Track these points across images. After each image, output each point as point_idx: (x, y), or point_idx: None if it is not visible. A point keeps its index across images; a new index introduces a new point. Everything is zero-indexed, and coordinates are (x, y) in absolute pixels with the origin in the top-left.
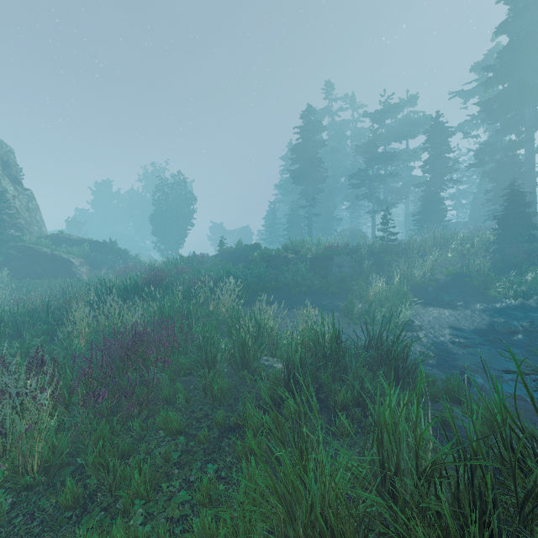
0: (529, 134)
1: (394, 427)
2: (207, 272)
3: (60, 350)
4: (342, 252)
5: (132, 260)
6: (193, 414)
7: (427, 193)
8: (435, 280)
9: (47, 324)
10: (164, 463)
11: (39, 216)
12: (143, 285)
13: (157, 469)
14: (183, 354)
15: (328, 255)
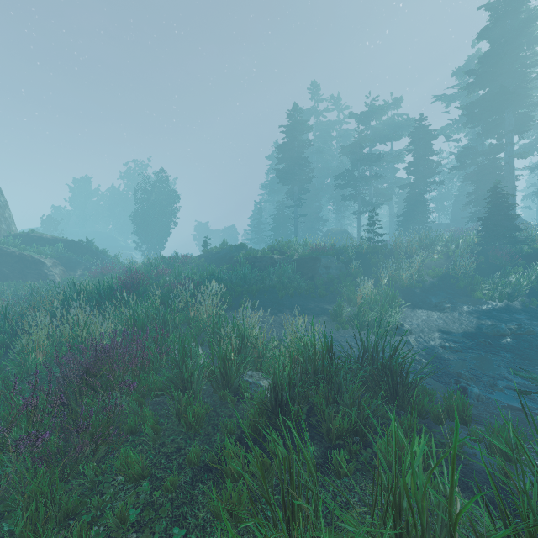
0: (508, 139)
1: (400, 463)
2: (189, 274)
3: (12, 367)
4: (329, 253)
5: (110, 260)
6: (163, 448)
7: (411, 195)
8: (421, 281)
9: (4, 334)
10: (119, 525)
11: (7, 213)
12: (118, 288)
13: (109, 533)
14: (155, 371)
15: (315, 257)
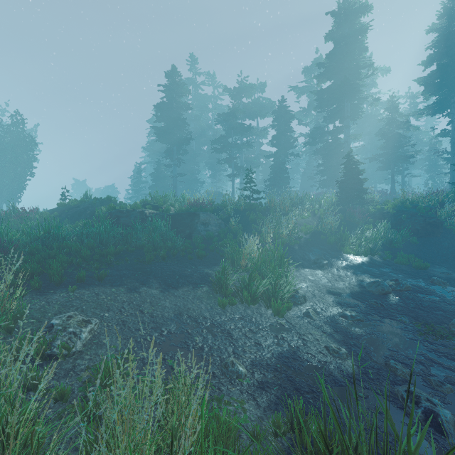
0: (347, 123)
1: None
2: (2, 232)
3: None
4: (208, 209)
5: None
6: None
7: (276, 163)
8: (297, 238)
9: None
10: None
11: None
12: None
13: None
14: None
15: (193, 212)
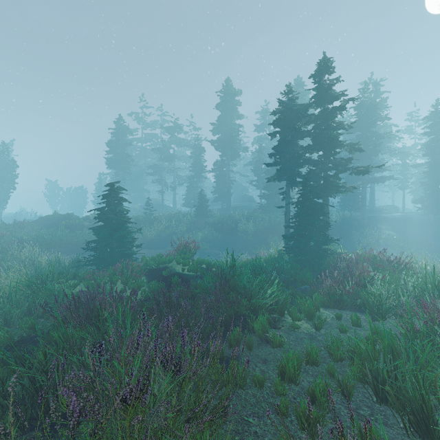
0: (228, 162)
1: None
2: (22, 236)
3: None
4: None
5: None
6: None
7: (189, 184)
8: (161, 236)
9: None
10: None
11: None
12: None
13: None
14: None
15: None
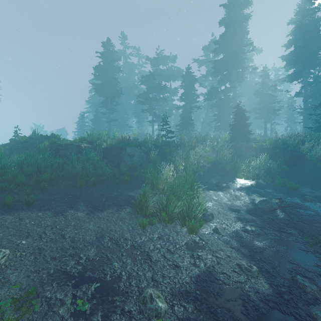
0: (234, 84)
1: None
2: None
3: None
4: (133, 144)
5: None
6: None
7: (184, 113)
8: (202, 166)
9: None
10: None
11: None
12: None
13: None
14: None
15: (121, 146)
